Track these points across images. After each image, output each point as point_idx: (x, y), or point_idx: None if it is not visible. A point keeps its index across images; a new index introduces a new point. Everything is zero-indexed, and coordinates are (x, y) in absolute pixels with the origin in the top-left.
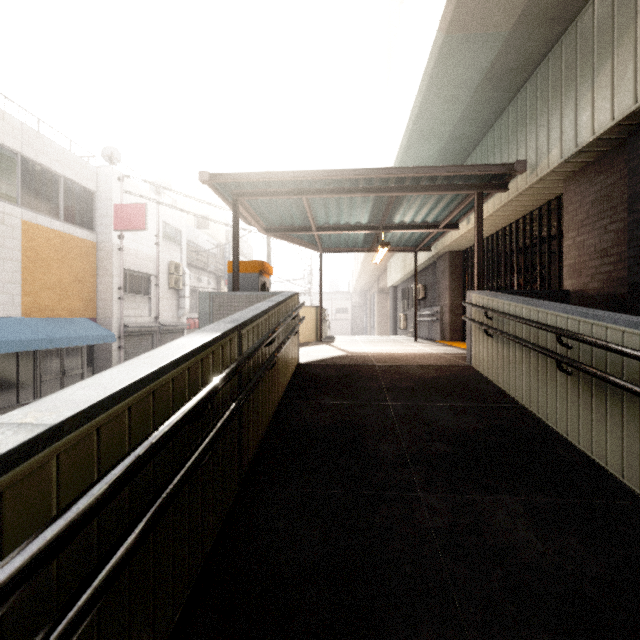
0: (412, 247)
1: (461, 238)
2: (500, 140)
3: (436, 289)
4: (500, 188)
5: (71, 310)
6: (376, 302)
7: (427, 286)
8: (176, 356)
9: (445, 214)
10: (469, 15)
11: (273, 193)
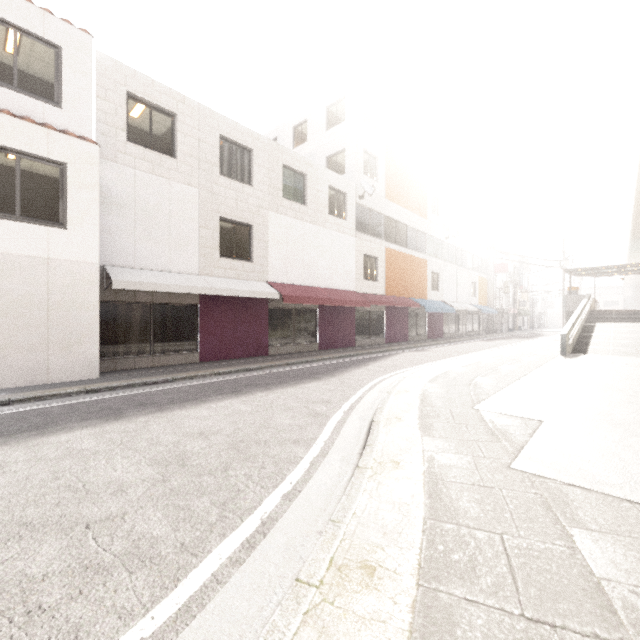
0: None
1: None
2: None
3: None
4: None
5: (483, 303)
6: None
7: None
8: (586, 301)
9: None
10: (636, 238)
11: (581, 271)
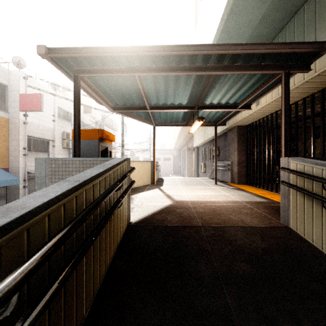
0: (213, 123)
1: (249, 116)
2: (293, 36)
3: (227, 150)
4: (304, 68)
5: None
6: (186, 155)
7: (220, 147)
8: None
9: (244, 97)
10: None
11: (109, 70)
